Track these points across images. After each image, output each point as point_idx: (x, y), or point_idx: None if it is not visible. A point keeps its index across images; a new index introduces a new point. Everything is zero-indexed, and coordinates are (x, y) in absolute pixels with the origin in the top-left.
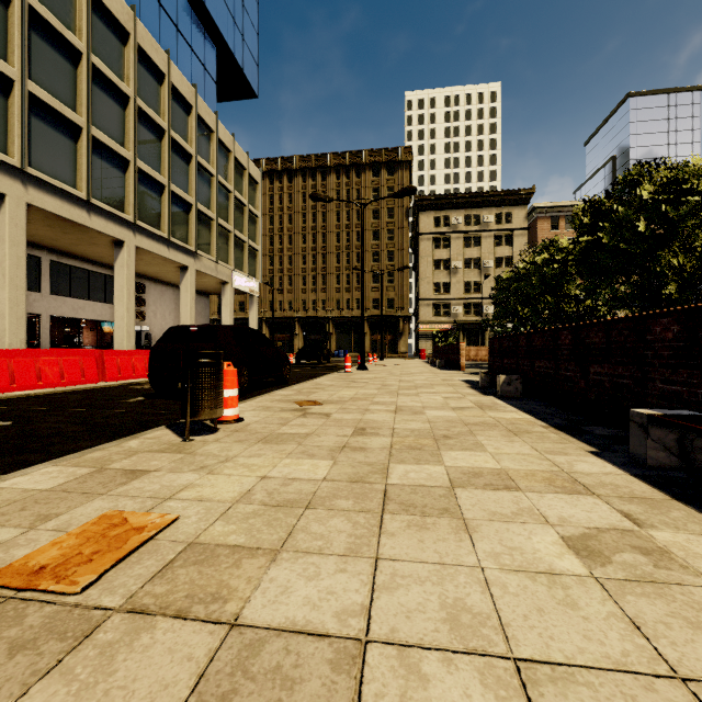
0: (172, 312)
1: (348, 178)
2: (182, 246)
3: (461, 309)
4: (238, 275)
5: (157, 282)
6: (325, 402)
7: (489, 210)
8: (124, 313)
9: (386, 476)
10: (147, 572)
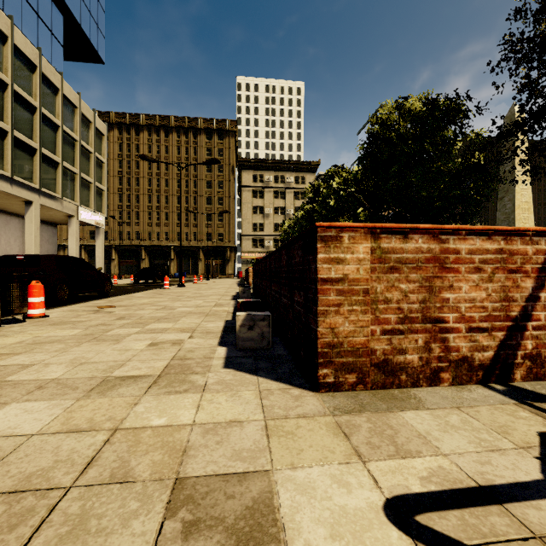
0: (18, 239)
1: (187, 137)
2: (26, 184)
3: (271, 243)
4: (84, 210)
5: (1, 212)
6: (120, 306)
7: (291, 173)
8: None
9: (106, 333)
10: None
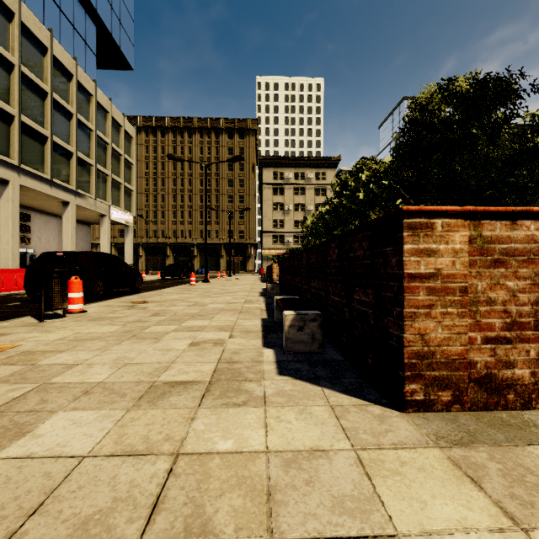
0: (56, 237)
1: (209, 138)
2: (64, 185)
3: (292, 240)
4: (115, 210)
5: (42, 213)
6: (152, 301)
7: (311, 169)
8: (9, 238)
9: (144, 330)
10: (1, 358)
